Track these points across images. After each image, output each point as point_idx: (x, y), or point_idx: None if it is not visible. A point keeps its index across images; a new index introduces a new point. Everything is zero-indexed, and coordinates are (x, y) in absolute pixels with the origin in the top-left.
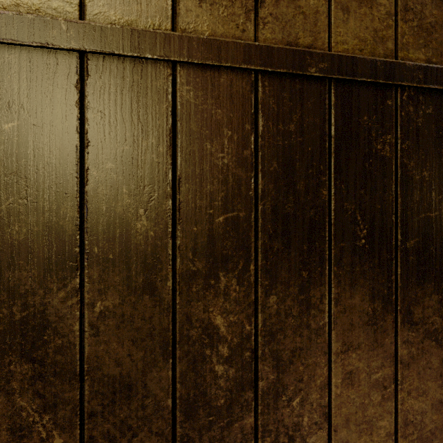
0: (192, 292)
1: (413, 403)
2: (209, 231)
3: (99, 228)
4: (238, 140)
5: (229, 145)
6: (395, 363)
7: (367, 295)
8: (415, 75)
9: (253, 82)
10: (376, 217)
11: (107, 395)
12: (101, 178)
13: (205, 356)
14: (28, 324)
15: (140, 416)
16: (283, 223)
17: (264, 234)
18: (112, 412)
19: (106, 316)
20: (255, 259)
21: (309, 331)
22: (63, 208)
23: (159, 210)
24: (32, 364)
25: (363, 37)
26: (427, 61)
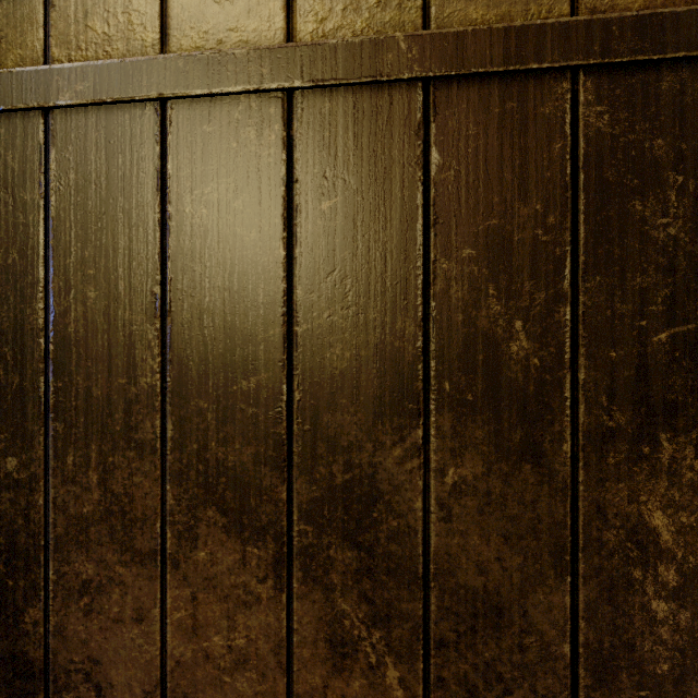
0: (607, 465)
1: None
2: (639, 358)
3: (451, 352)
4: (697, 191)
5: (679, 201)
6: None
7: None
8: None
9: None
10: None
11: (464, 618)
12: (454, 274)
13: (632, 580)
14: (352, 492)
15: (515, 662)
16: None
17: None
18: (471, 646)
19: (463, 492)
20: None
21: None
22: (399, 321)
23: (548, 322)
24: (357, 551)
25: None
26: None
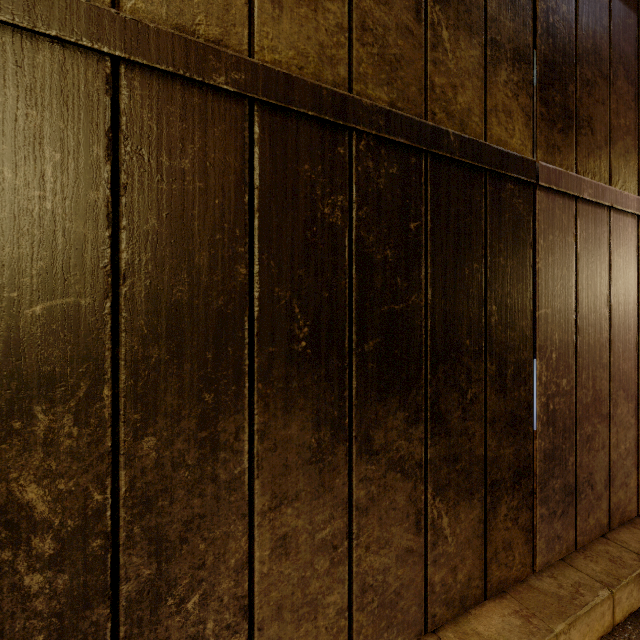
0: None
1: (373, 560)
2: (9, 331)
3: None
4: (77, 172)
5: (56, 177)
6: (349, 510)
7: (310, 420)
8: (375, 119)
9: (109, 75)
10: (323, 310)
11: None
12: None
13: (1, 563)
14: None
15: None
16: (169, 317)
17: (132, 336)
18: None
19: None
20: (114, 378)
21: (216, 486)
22: None
23: None
24: None
25: (304, 49)
26: (391, 105)
